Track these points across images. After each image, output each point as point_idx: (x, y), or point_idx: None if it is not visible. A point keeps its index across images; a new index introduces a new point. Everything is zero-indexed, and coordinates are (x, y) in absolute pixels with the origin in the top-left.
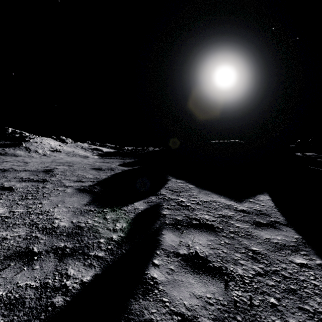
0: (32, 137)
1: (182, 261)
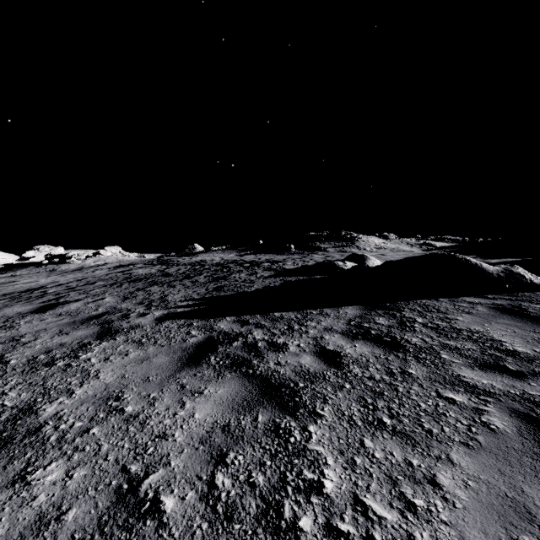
0: (359, 237)
1: None
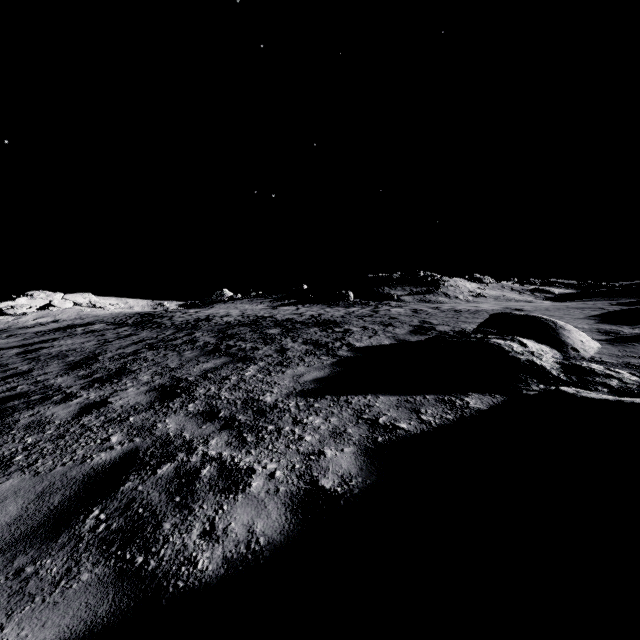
0: (445, 280)
1: None
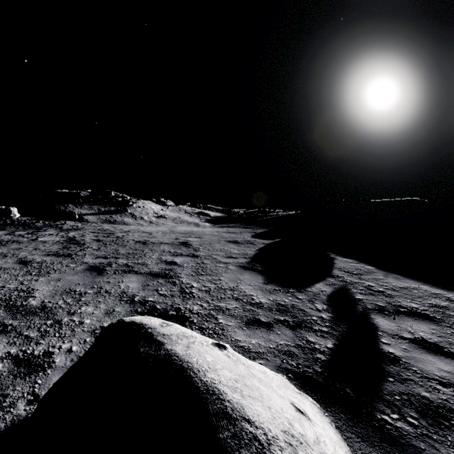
0: (134, 201)
1: (412, 343)
